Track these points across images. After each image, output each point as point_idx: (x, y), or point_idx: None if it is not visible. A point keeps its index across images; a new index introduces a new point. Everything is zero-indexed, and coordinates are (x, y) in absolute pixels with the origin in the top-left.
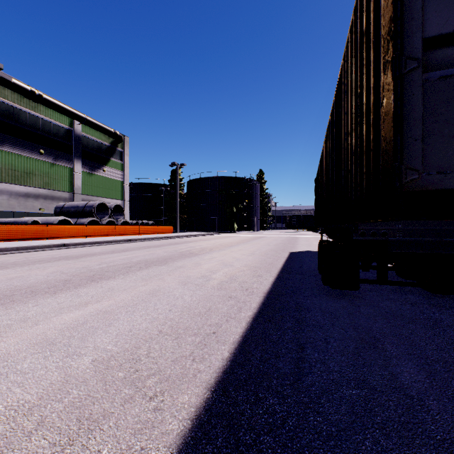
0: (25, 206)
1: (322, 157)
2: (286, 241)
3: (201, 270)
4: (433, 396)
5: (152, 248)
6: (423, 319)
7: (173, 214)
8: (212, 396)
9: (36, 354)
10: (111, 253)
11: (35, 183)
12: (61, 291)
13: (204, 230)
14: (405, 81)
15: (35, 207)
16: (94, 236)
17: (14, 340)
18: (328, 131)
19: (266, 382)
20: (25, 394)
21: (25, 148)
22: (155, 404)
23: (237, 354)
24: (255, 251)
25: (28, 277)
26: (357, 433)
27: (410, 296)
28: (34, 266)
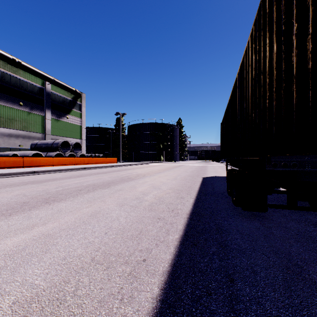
0: (9, 143)
1: (229, 105)
2: (199, 169)
3: (136, 193)
4: None
5: (100, 174)
6: None
7: (117, 149)
8: None
9: None
10: (69, 178)
11: (16, 126)
12: (16, 213)
13: (140, 160)
14: None
15: (16, 144)
16: (59, 165)
17: None
18: (236, 83)
19: None
20: None
21: (8, 101)
22: None
23: (167, 290)
24: (176, 176)
25: None
26: None
27: (308, 216)
28: (4, 189)
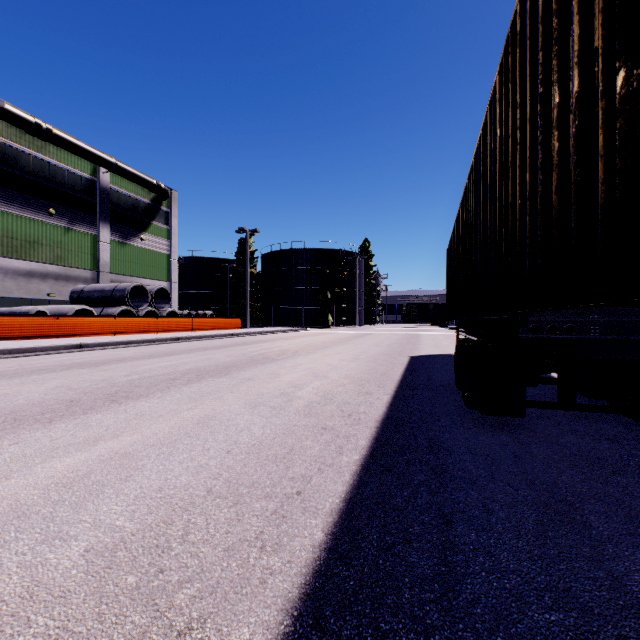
0: (28, 289)
1: (460, 215)
2: (404, 340)
3: (280, 384)
4: None
5: (209, 351)
6: (635, 467)
7: (241, 302)
8: (294, 628)
9: None
10: (148, 358)
11: (41, 256)
12: (60, 419)
13: (286, 324)
14: None
15: (41, 291)
16: (127, 333)
17: None
18: (472, 174)
19: (391, 596)
20: None
21: (27, 206)
22: None
23: (337, 535)
24: (359, 355)
25: (14, 396)
26: None
27: (603, 425)
28: (29, 378)
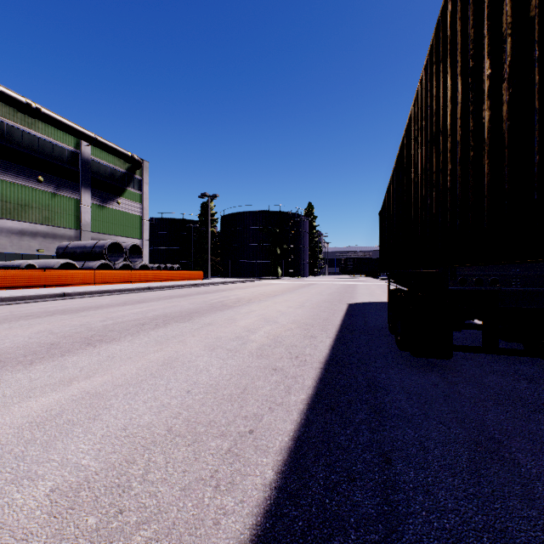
0: (20, 246)
1: (392, 182)
2: (342, 289)
3: (236, 329)
4: None
5: (175, 299)
6: None
7: (204, 256)
8: None
9: None
10: (122, 305)
11: (31, 218)
12: (40, 361)
13: (242, 275)
14: None
15: (31, 247)
16: (105, 283)
17: None
18: (403, 145)
19: (338, 538)
20: None
21: (19, 174)
22: None
23: (287, 474)
24: (304, 302)
25: (2, 340)
26: None
27: (521, 366)
28: (17, 323)
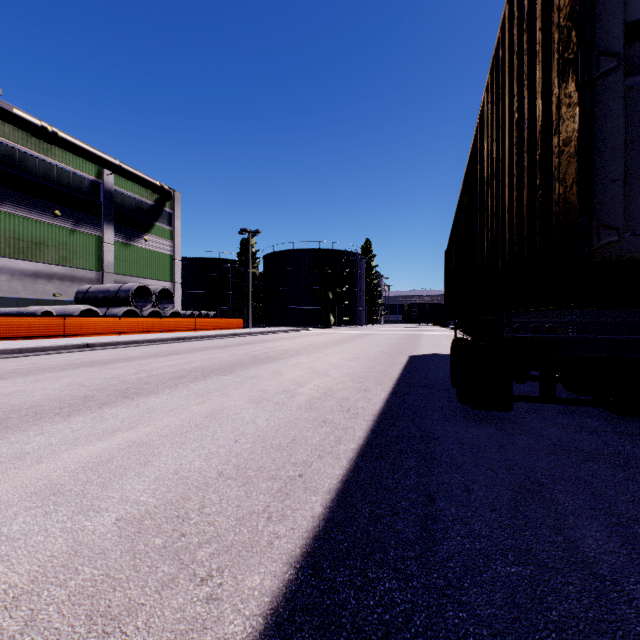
0: (34, 290)
1: (456, 219)
2: (404, 340)
3: (283, 382)
4: (634, 576)
5: (213, 350)
6: (608, 455)
7: (243, 302)
8: (297, 576)
9: (33, 509)
10: (155, 357)
11: (47, 257)
12: (78, 413)
13: (288, 324)
14: (597, 89)
15: (47, 292)
16: (131, 333)
17: (2, 487)
18: (466, 181)
19: (379, 554)
20: (10, 574)
21: (33, 208)
22: (209, 590)
23: (334, 509)
24: (359, 354)
25: (31, 392)
26: (522, 638)
27: (586, 419)
28: (42, 376)
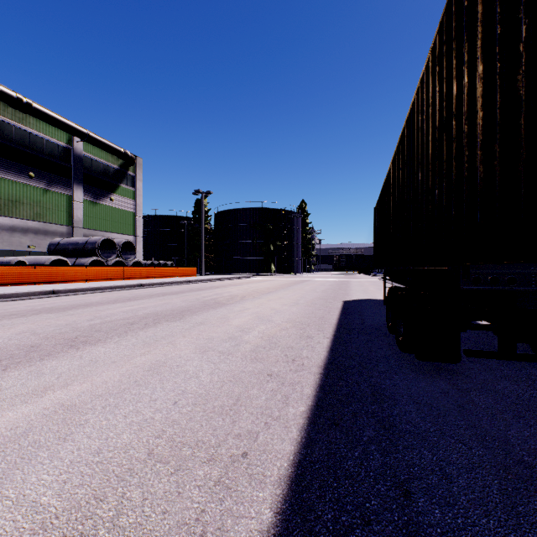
0: (10, 242)
1: (389, 176)
2: (336, 286)
3: (229, 328)
4: None
5: (167, 296)
6: None
7: (197, 253)
8: None
9: None
10: (113, 303)
11: (22, 214)
12: (15, 366)
13: (235, 272)
14: None
15: (22, 244)
16: (97, 280)
17: None
18: (404, 137)
19: None
20: None
21: (9, 170)
22: None
23: (288, 514)
24: (298, 299)
25: None
26: None
27: (532, 370)
28: None
